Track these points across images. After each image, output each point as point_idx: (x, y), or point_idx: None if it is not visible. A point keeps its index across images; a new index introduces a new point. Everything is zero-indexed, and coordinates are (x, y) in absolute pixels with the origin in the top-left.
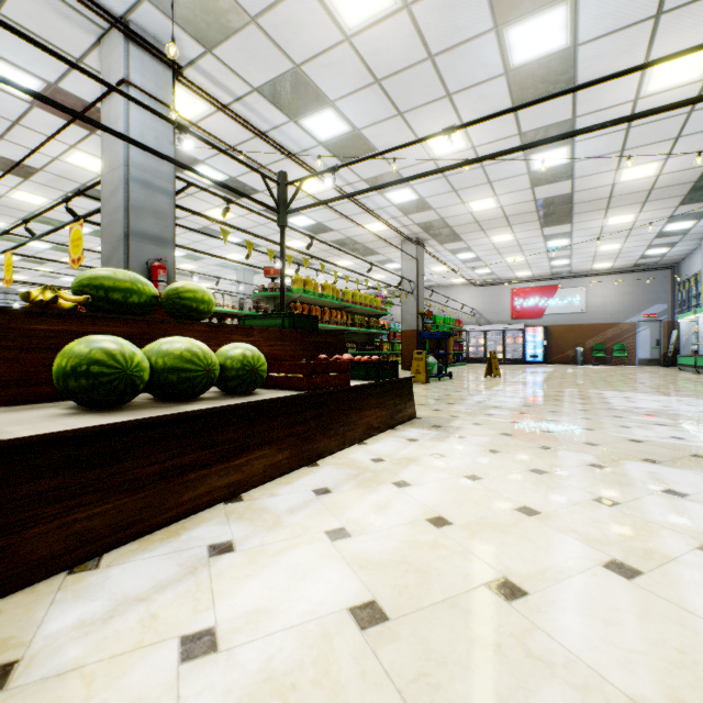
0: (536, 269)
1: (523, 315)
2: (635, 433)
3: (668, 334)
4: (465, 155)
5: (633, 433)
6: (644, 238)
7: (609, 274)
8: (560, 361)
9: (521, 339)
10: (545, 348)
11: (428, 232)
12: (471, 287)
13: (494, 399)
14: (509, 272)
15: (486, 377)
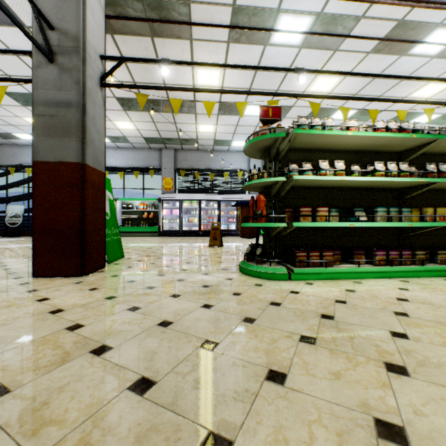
0: None
1: None
2: None
3: None
4: (301, 87)
5: None
6: None
7: None
8: None
9: None
10: None
11: (136, 0)
12: None
13: None
14: None
15: (218, 247)
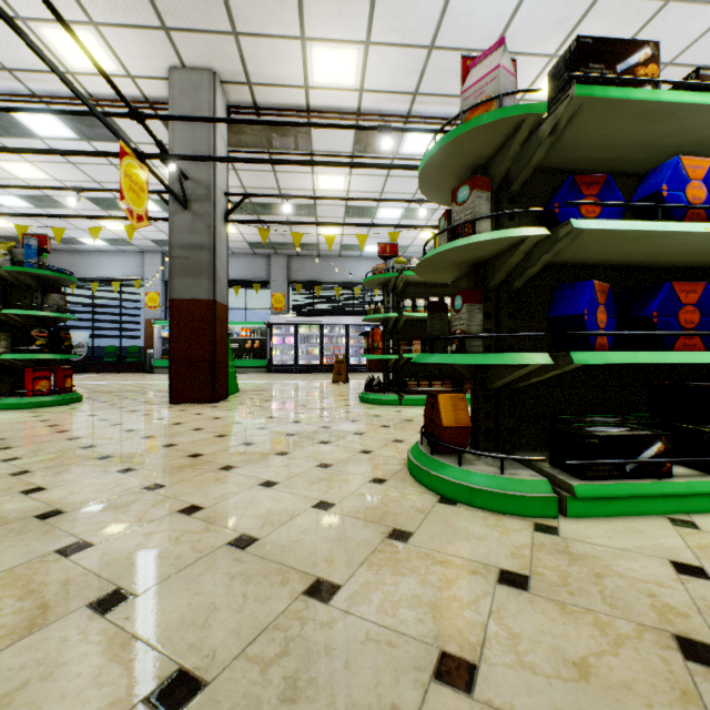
0: None
1: None
2: None
3: None
4: None
5: None
6: (151, 236)
7: None
8: None
9: None
10: None
11: None
12: None
13: None
14: None
15: (343, 383)
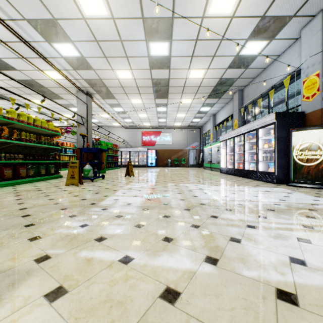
0: (152, 122)
1: (147, 144)
2: (258, 258)
3: (199, 154)
4: (108, 24)
5: (256, 259)
6: (193, 113)
7: (180, 128)
8: (162, 166)
9: (146, 155)
10: (156, 160)
11: (94, 88)
12: (123, 128)
13: (121, 201)
14: (140, 123)
15: (126, 176)
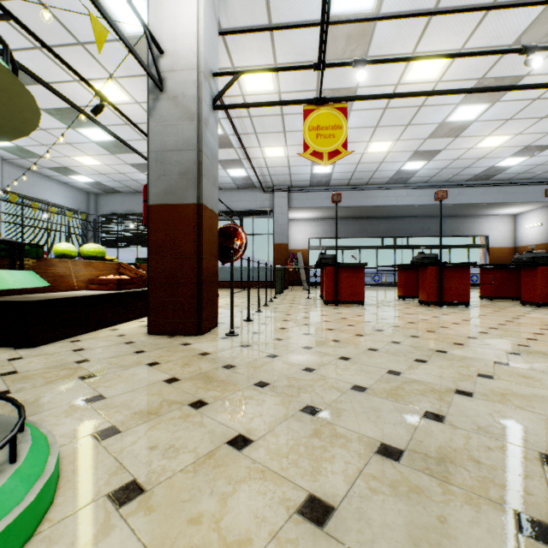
0: None
1: None
2: None
3: None
4: None
5: None
6: None
7: None
8: None
9: None
10: None
11: None
12: None
13: None
14: None
15: None
